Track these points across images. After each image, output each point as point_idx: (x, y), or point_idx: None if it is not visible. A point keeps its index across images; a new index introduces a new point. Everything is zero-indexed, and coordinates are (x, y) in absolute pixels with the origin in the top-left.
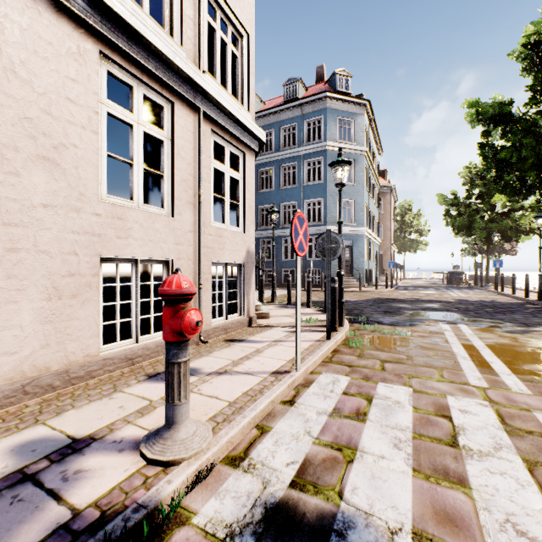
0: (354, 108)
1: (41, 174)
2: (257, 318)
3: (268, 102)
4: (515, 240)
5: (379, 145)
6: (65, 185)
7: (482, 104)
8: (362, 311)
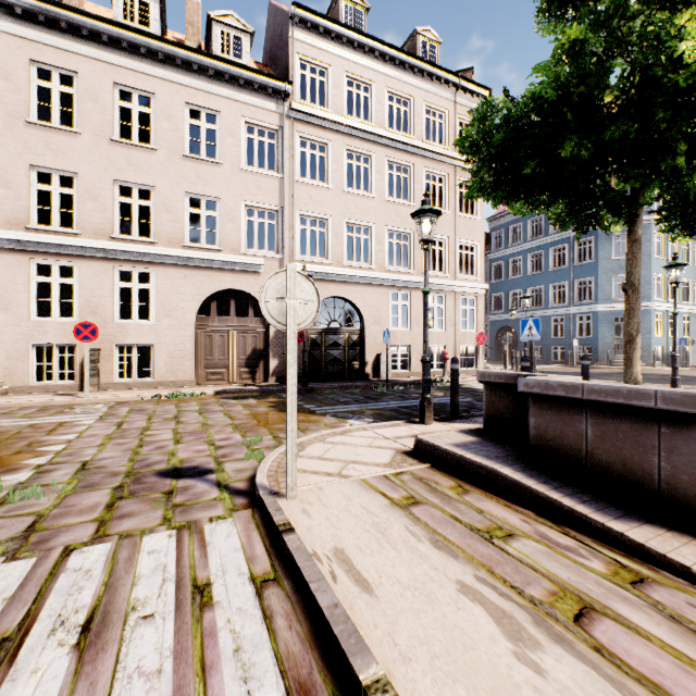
0: None
1: (416, 328)
2: None
3: None
4: None
5: None
6: (420, 329)
7: None
8: None
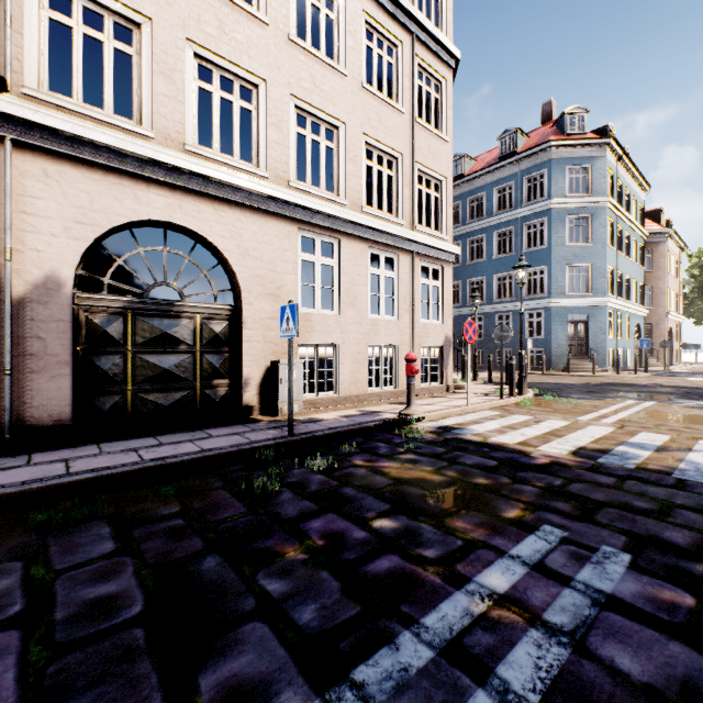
0: (590, 151)
1: (350, 311)
2: (454, 389)
3: (480, 157)
4: None
5: (642, 180)
6: (357, 313)
7: None
8: (563, 390)
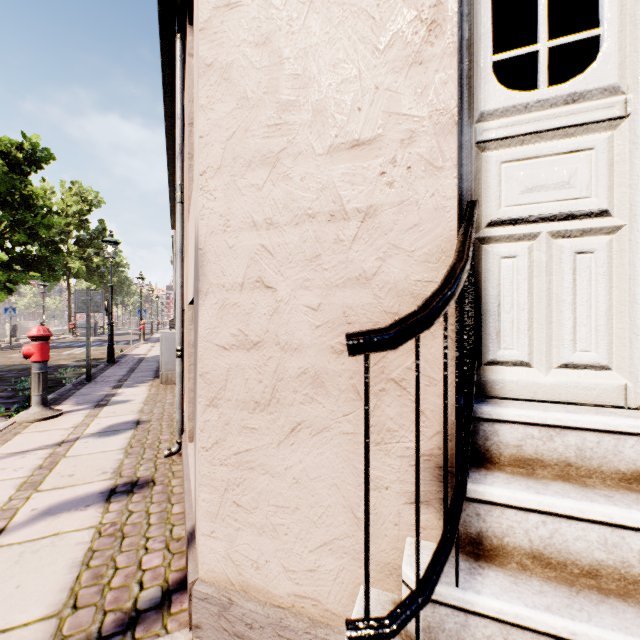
0: None
1: None
2: None
3: None
4: None
5: None
6: None
7: None
8: None
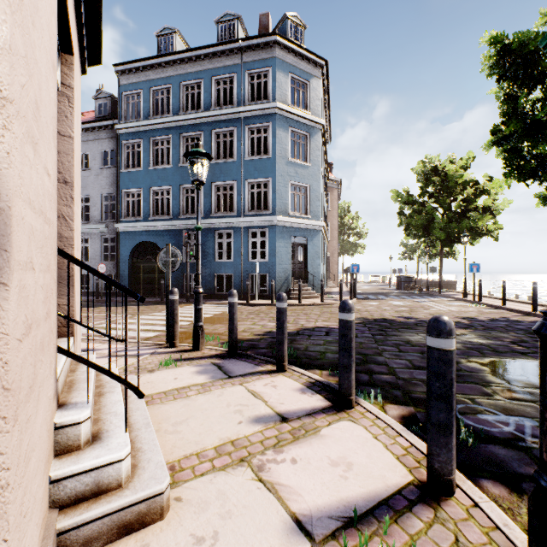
0: (309, 67)
1: None
2: (92, 545)
3: None
4: (470, 243)
5: (329, 130)
6: None
7: (519, 32)
8: (390, 368)
